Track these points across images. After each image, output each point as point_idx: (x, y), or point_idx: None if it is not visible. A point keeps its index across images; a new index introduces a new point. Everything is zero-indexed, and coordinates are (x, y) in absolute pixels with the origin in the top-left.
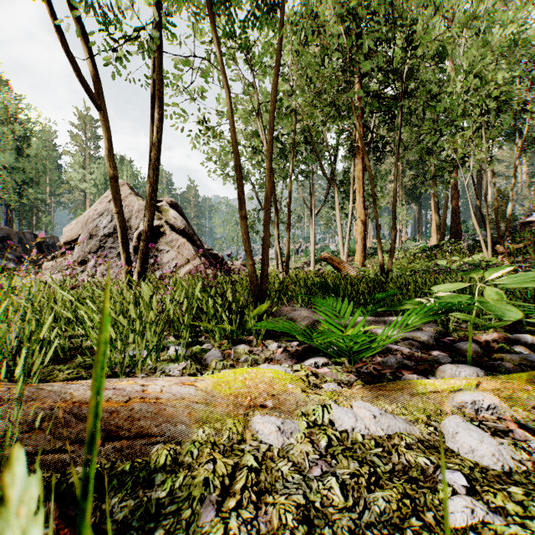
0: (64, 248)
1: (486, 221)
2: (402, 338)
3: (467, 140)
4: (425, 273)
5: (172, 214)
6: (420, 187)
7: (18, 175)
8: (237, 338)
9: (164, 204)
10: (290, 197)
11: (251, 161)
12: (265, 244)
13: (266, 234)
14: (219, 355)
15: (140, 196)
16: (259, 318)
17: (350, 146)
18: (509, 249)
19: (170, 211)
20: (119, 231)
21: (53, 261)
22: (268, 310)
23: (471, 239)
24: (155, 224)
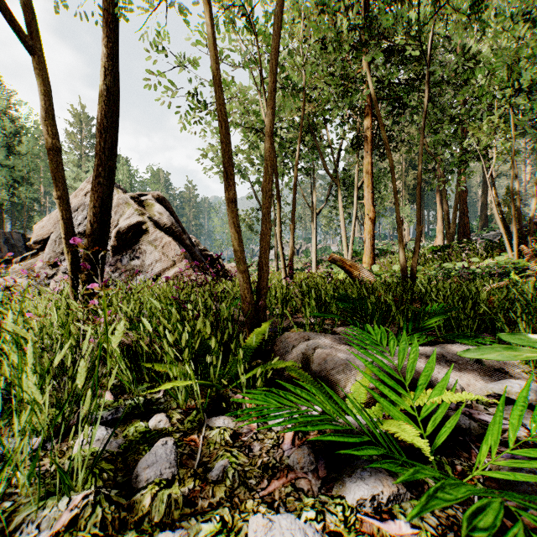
0: (35, 248)
1: (491, 222)
2: (489, 394)
3: (495, 126)
4: (445, 277)
5: (157, 209)
6: (424, 186)
7: (9, 173)
8: (218, 392)
9: (149, 198)
10: (294, 188)
11: (250, 158)
12: (263, 241)
13: (265, 226)
14: (167, 463)
15: (121, 189)
16: (255, 350)
17: (357, 138)
18: (533, 250)
19: (155, 205)
20: (62, 224)
21: (23, 263)
22: (268, 333)
23: (485, 239)
24: (136, 220)
